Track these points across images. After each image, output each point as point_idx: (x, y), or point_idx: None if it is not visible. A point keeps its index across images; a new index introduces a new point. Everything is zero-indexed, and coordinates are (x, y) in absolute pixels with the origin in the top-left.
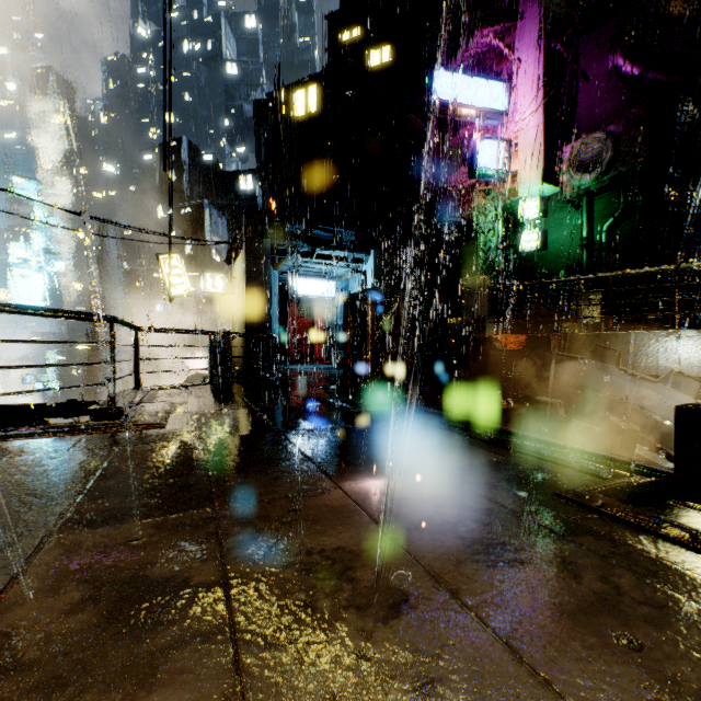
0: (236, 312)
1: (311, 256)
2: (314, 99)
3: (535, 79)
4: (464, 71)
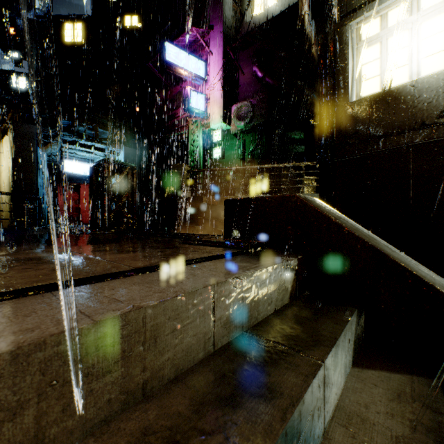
0: (3, 181)
1: (75, 144)
2: (80, 33)
3: (218, 65)
4: (181, 47)
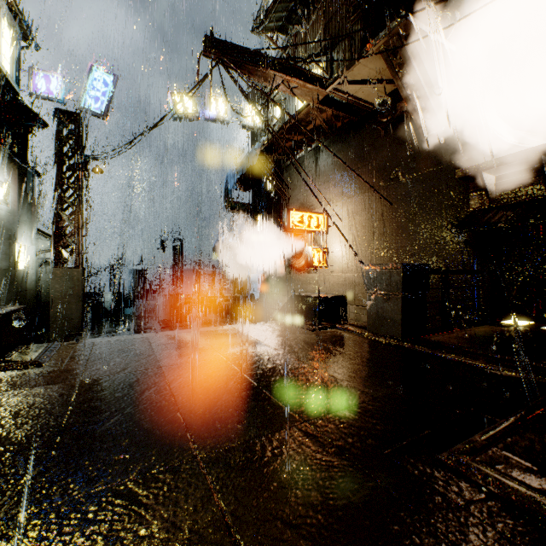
0: None
1: None
2: None
3: None
4: None
